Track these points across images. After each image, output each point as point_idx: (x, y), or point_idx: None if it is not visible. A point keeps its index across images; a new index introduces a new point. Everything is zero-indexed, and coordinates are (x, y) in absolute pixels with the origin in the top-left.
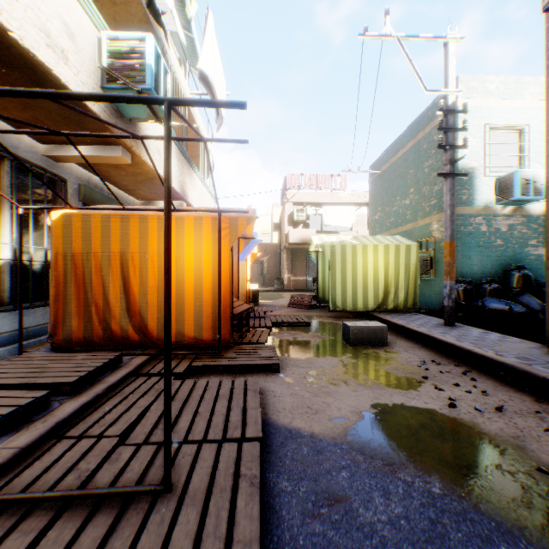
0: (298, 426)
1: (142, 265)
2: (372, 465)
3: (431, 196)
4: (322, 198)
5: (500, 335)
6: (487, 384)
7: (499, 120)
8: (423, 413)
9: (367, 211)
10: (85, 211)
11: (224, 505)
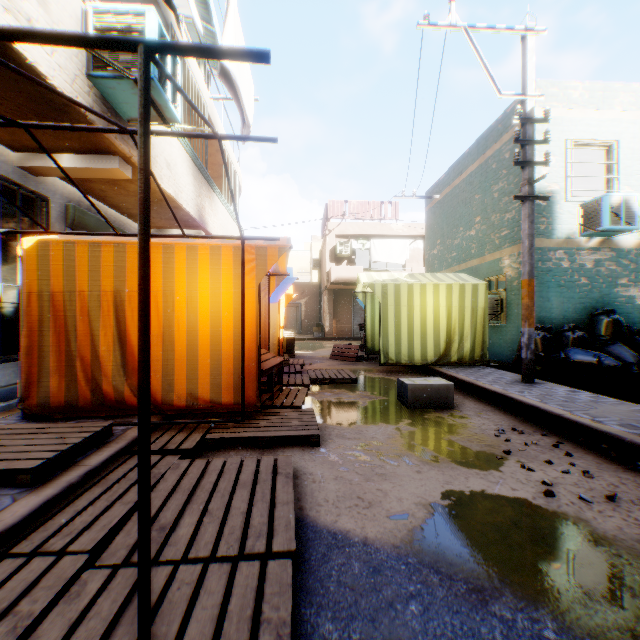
0: (345, 528)
1: None
2: (453, 591)
3: (502, 226)
4: (371, 230)
5: (592, 395)
6: (587, 461)
7: (584, 134)
8: (512, 504)
9: (423, 245)
10: (70, 238)
11: None
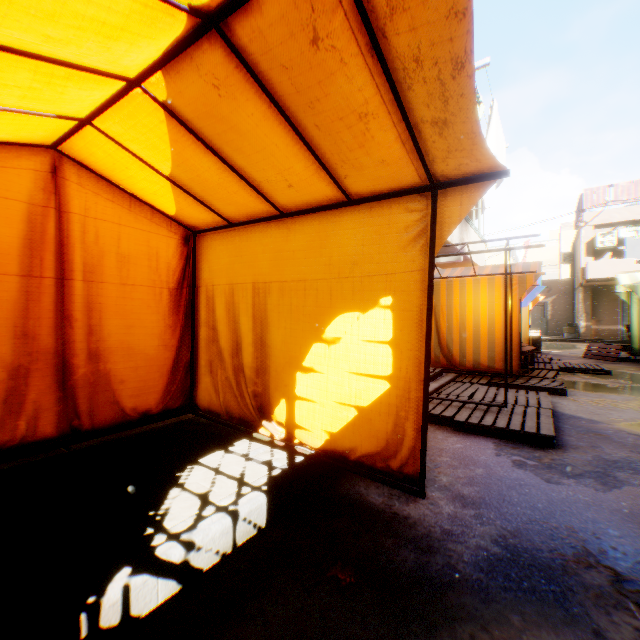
0: (578, 416)
1: (449, 313)
2: (632, 433)
3: None
4: None
5: None
6: None
7: None
8: None
9: None
10: None
11: (533, 417)
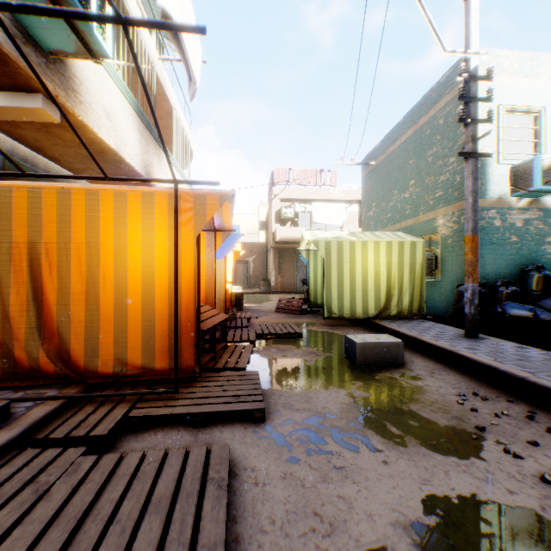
0: None
1: (63, 261)
2: None
3: (436, 188)
4: (312, 194)
5: (542, 352)
6: None
7: (514, 101)
8: (519, 521)
9: (358, 209)
10: None
11: None
